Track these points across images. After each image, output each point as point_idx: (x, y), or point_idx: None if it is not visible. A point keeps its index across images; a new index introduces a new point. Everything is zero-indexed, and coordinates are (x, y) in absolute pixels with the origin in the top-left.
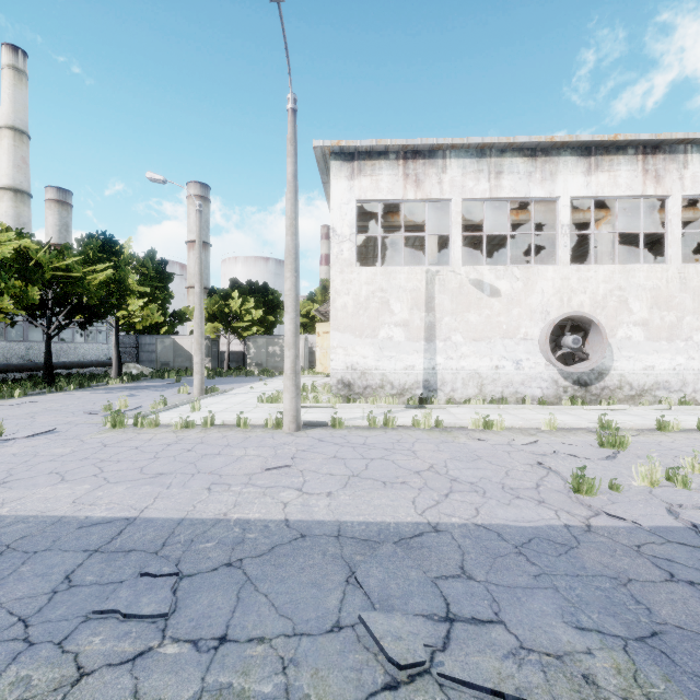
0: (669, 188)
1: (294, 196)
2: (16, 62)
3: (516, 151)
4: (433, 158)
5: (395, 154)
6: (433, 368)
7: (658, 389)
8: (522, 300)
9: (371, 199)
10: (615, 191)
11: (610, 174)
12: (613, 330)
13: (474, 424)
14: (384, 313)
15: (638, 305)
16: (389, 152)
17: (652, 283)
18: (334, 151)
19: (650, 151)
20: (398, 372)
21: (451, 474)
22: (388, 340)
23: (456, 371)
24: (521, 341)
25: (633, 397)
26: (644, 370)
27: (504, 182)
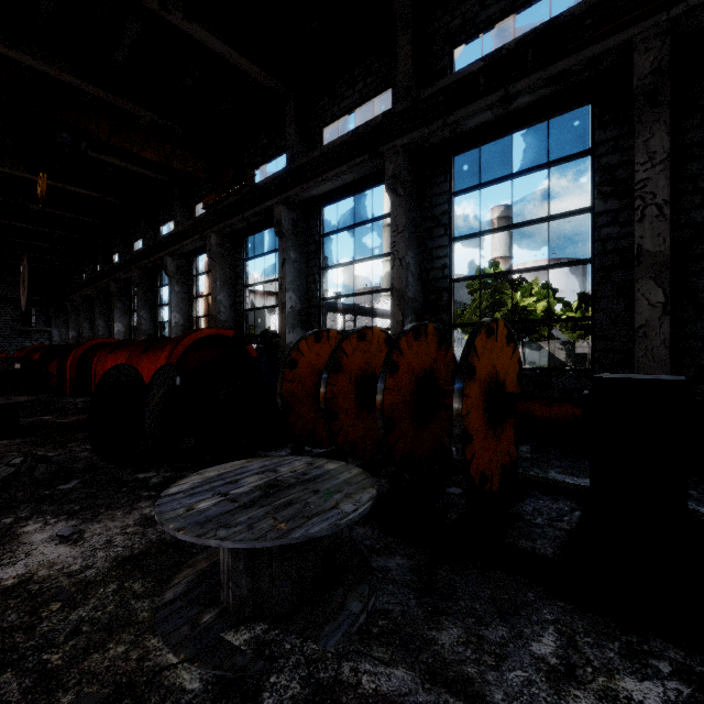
0: None
1: None
2: None
3: None
4: None
5: None
6: None
7: None
8: None
9: None
10: None
11: None
12: None
13: None
14: None
15: None
16: None
17: None
18: None
19: None
20: None
21: None
22: None
23: None
24: None
25: None
26: None
27: None
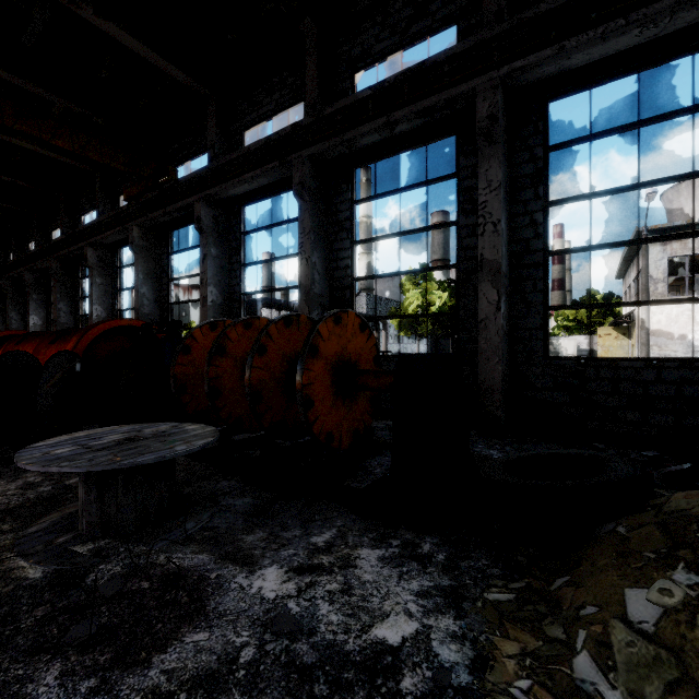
0: None
1: (647, 275)
2: (368, 176)
3: None
4: None
5: None
6: None
7: None
8: None
9: (680, 255)
10: None
11: None
12: None
13: None
14: (691, 324)
15: None
16: (695, 225)
17: None
18: (650, 230)
19: None
20: None
21: None
22: (694, 341)
23: None
24: None
25: None
26: None
27: None
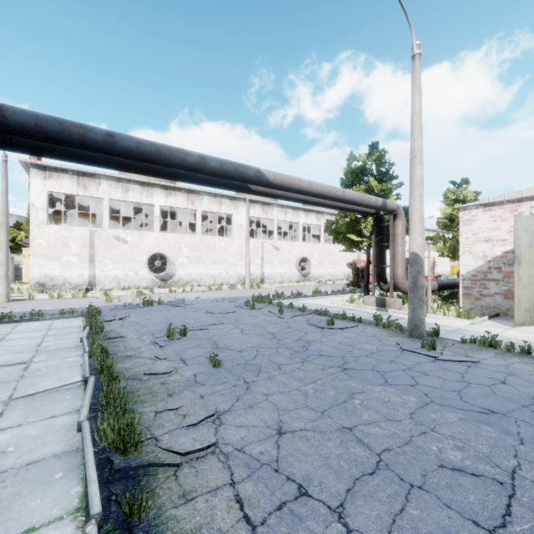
0: (197, 207)
1: (7, 199)
2: None
3: (136, 182)
4: (94, 178)
5: (72, 172)
6: (94, 275)
7: (193, 281)
8: (138, 245)
9: (57, 192)
10: (177, 205)
11: (175, 198)
12: (176, 259)
13: (101, 295)
14: (65, 249)
15: (186, 250)
16: (69, 170)
17: (191, 242)
18: (33, 163)
19: (190, 192)
20: (74, 277)
21: (74, 304)
22: (68, 262)
23: (106, 276)
24: (138, 263)
25: (184, 285)
26: (188, 274)
27: (130, 194)
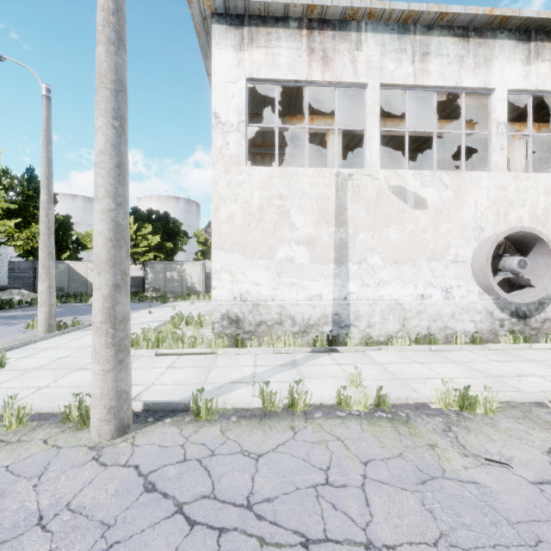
0: None
1: None
2: None
3: (445, 29)
4: (345, 29)
5: (297, 21)
6: (345, 297)
7: None
8: (452, 213)
9: (266, 78)
10: None
11: None
12: None
13: (440, 401)
14: (283, 227)
15: None
16: (290, 18)
17: None
18: (216, 11)
19: None
20: (301, 303)
21: None
22: (288, 262)
23: (373, 301)
24: (450, 264)
25: None
26: None
27: (431, 66)
